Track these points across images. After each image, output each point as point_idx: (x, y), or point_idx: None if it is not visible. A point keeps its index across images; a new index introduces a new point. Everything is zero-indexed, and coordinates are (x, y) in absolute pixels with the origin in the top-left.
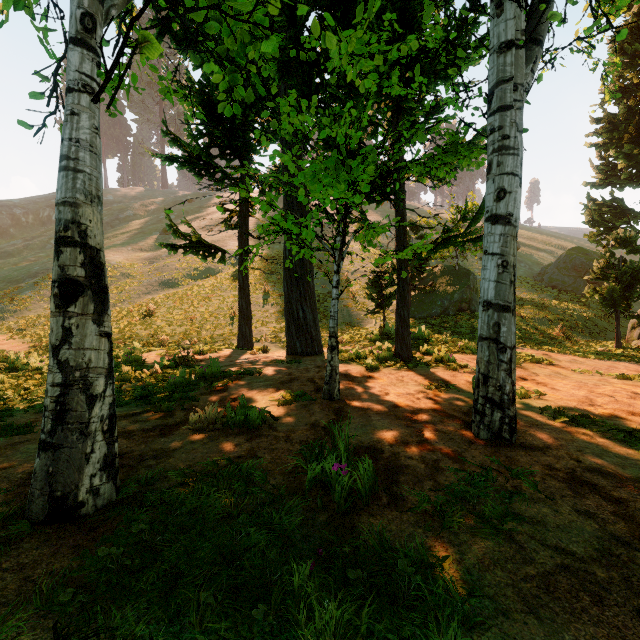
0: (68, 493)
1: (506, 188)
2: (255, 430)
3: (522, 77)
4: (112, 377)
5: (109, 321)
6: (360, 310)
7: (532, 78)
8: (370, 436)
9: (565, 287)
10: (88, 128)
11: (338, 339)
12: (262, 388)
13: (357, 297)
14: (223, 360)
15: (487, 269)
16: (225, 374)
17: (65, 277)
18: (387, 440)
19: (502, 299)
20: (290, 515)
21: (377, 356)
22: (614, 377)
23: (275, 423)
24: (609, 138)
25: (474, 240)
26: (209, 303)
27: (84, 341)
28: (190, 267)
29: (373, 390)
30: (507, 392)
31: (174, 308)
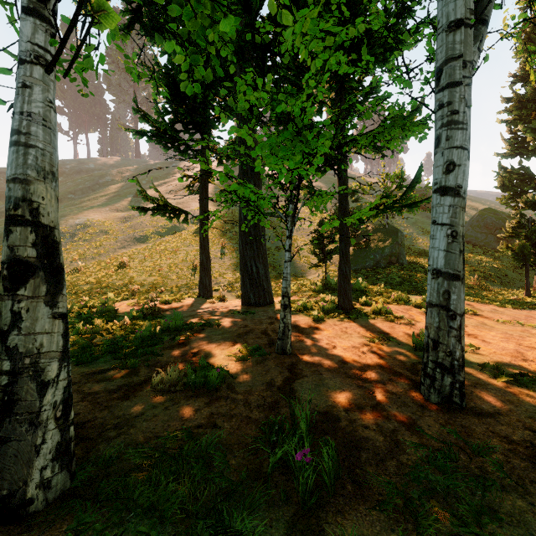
0: (15, 491)
1: (455, 161)
2: (214, 391)
3: (471, 54)
4: (67, 358)
5: (64, 301)
6: (304, 263)
7: (478, 56)
8: (325, 399)
9: (478, 242)
10: (41, 101)
11: None
12: (220, 341)
13: (301, 251)
14: (186, 310)
15: (436, 238)
16: (187, 327)
17: (14, 258)
18: (341, 404)
19: (452, 268)
20: (253, 517)
21: (322, 307)
22: (534, 327)
23: (233, 382)
24: (518, 115)
25: (410, 206)
26: (174, 256)
27: (35, 325)
28: (159, 225)
29: (321, 343)
30: (457, 358)
31: (145, 261)
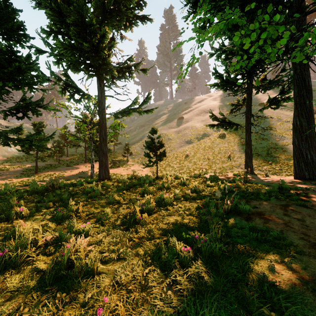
0: None
1: None
2: None
3: None
4: None
5: None
6: None
7: None
8: None
9: None
10: None
11: None
12: None
13: None
14: (256, 180)
15: None
16: (293, 188)
17: None
18: None
19: None
20: None
21: None
22: None
23: None
24: None
25: None
26: (212, 150)
27: None
28: (196, 134)
29: None
30: None
31: (197, 153)
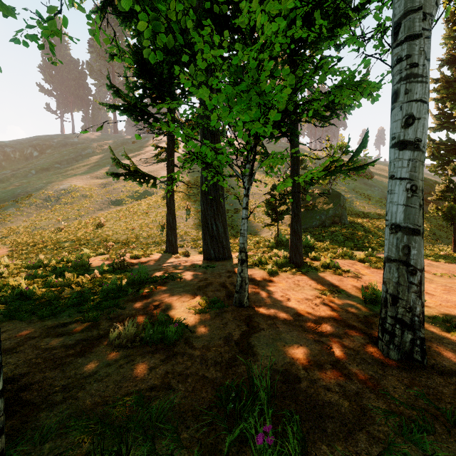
0: None
1: (415, 114)
2: (172, 346)
3: (430, 7)
4: None
5: None
6: (258, 222)
7: (436, 11)
8: (282, 355)
9: None
10: None
11: None
12: (181, 294)
13: (256, 213)
14: (153, 264)
15: (395, 193)
16: (151, 280)
17: None
18: (300, 361)
19: (412, 222)
20: None
21: (275, 262)
22: None
23: (191, 336)
24: (445, 94)
25: (357, 168)
26: (145, 217)
27: None
28: (132, 190)
29: (276, 295)
30: (417, 314)
31: (119, 221)
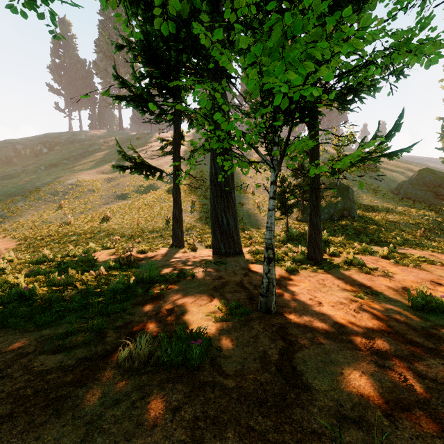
0: None
1: None
2: (196, 372)
3: None
4: None
5: None
6: (264, 216)
7: None
8: (346, 390)
9: (417, 198)
10: None
11: (252, 240)
12: (197, 296)
13: (261, 206)
14: (160, 259)
15: None
16: (161, 278)
17: None
18: (374, 401)
19: None
20: None
21: (292, 258)
22: None
23: (218, 356)
24: None
25: (389, 154)
26: (151, 211)
27: None
28: (137, 185)
29: (304, 298)
30: None
31: (125, 215)
